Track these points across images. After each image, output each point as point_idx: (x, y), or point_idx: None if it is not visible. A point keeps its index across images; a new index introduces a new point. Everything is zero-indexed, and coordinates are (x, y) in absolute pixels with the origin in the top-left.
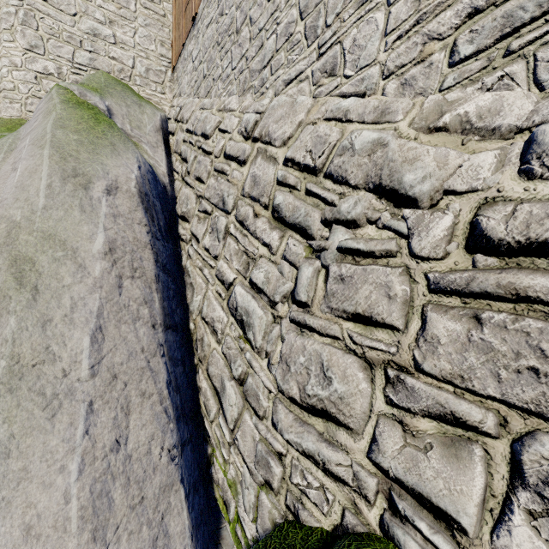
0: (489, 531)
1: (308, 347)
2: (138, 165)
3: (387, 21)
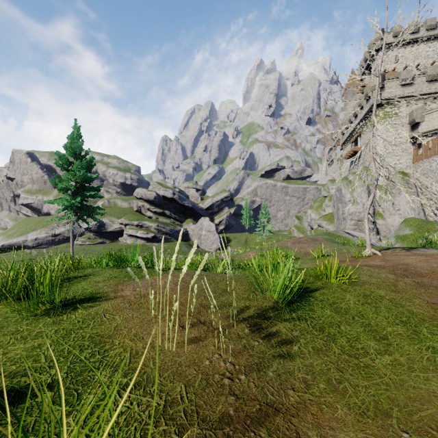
0: None
1: None
2: (417, 196)
3: None
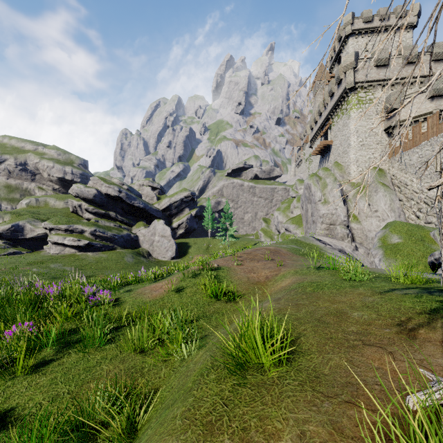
0: None
1: (428, 217)
2: (396, 194)
3: None
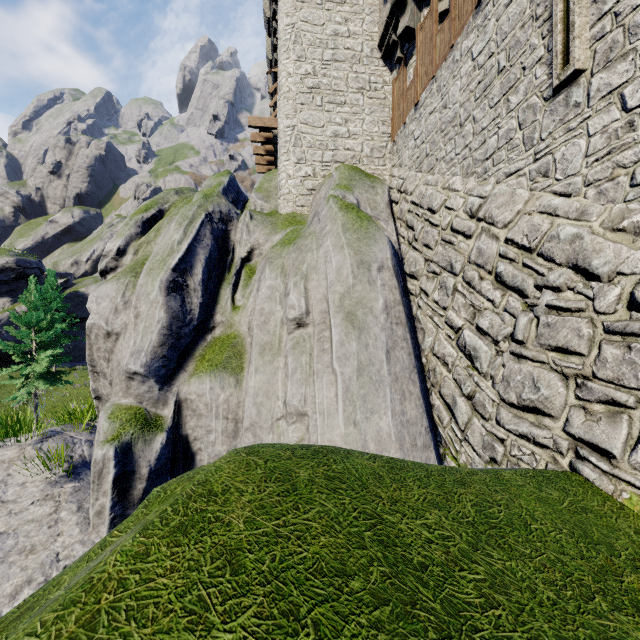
0: (628, 455)
1: (523, 370)
2: (388, 246)
3: (587, 147)
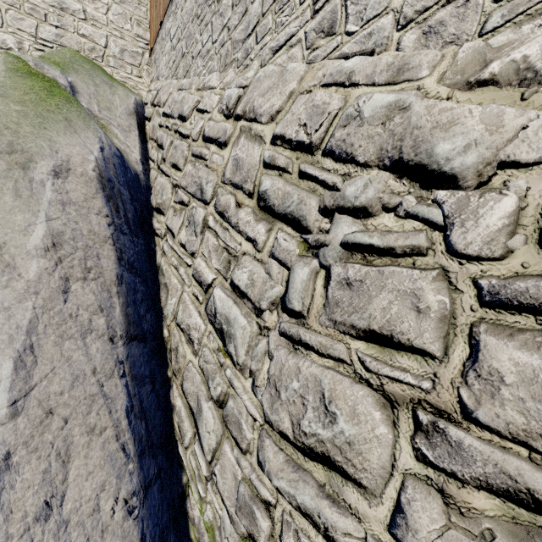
0: None
1: (303, 370)
2: (100, 145)
3: None
